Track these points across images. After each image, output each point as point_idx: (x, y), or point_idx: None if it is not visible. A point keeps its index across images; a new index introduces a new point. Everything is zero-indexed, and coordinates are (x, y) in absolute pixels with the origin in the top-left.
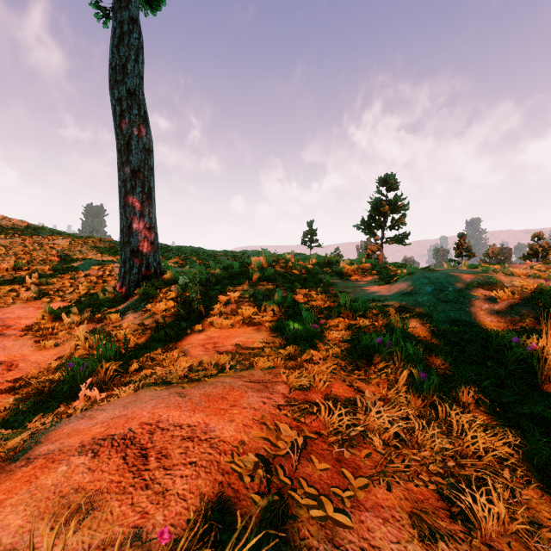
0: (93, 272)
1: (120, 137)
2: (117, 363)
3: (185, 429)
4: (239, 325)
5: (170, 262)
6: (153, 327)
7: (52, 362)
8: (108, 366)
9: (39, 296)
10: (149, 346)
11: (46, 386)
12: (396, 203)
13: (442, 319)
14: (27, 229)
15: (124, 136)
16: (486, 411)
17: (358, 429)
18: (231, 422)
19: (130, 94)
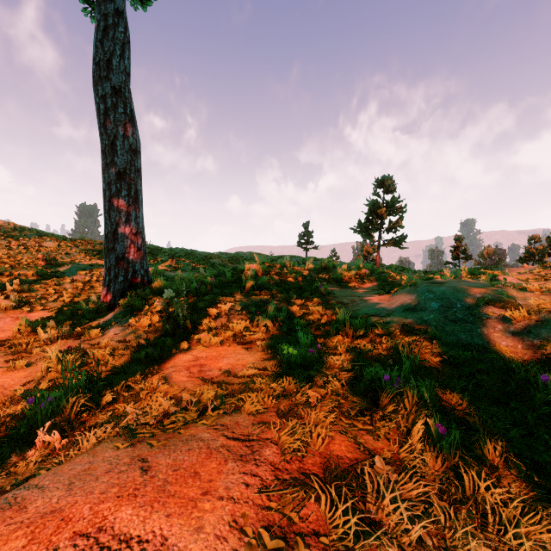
0: (80, 277)
1: (105, 137)
2: (87, 395)
3: (133, 548)
4: (229, 343)
5: (162, 265)
6: (135, 345)
7: (17, 389)
8: (75, 401)
9: (19, 305)
10: (128, 369)
11: (5, 421)
12: (393, 205)
13: (452, 342)
14: (14, 231)
15: (108, 136)
16: (520, 475)
17: (371, 538)
18: (198, 532)
19: (115, 91)
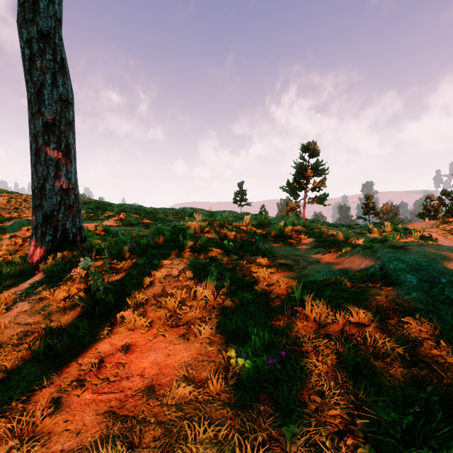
0: (21, 233)
1: (30, 84)
2: None
3: None
4: (161, 322)
5: (108, 220)
6: (40, 329)
7: None
8: None
9: None
10: (16, 373)
11: None
12: (317, 168)
13: None
14: None
15: (34, 83)
16: None
17: None
18: None
19: (42, 36)
